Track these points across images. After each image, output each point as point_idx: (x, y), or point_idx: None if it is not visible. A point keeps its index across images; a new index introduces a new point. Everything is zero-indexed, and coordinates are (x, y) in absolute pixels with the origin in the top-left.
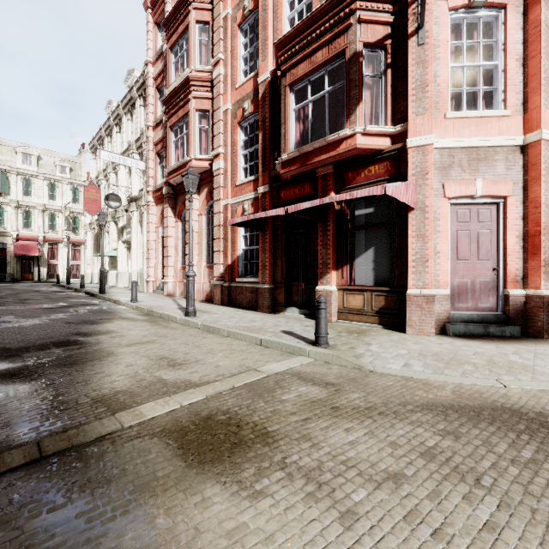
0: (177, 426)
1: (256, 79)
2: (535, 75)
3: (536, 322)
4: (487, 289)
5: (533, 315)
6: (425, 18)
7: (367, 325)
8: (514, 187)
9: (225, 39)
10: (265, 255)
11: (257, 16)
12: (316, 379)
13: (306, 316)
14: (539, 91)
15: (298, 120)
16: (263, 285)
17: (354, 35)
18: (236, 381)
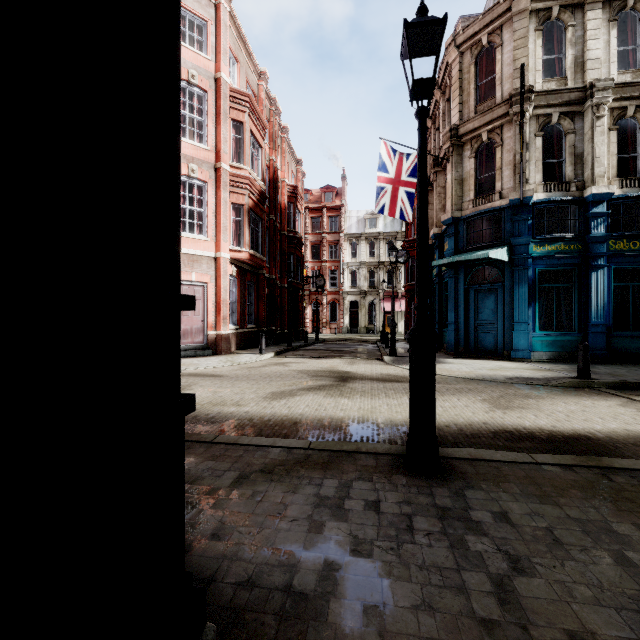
0: None
1: None
2: (220, 224)
3: (220, 347)
4: (199, 332)
5: (219, 344)
6: None
7: None
8: (211, 278)
9: None
10: None
11: None
12: None
13: None
14: (221, 233)
15: None
16: None
17: None
18: None
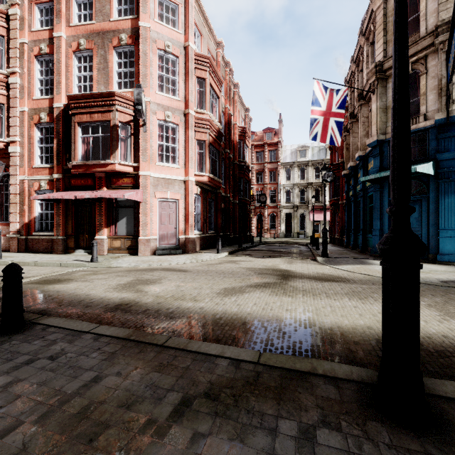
0: (34, 282)
1: (52, 101)
2: (188, 155)
3: (188, 247)
4: (173, 236)
5: (187, 245)
6: (147, 121)
7: (123, 255)
8: (182, 196)
9: (22, 58)
10: (59, 218)
11: (52, 58)
12: (90, 271)
13: (89, 254)
14: (188, 162)
15: (83, 143)
16: (58, 237)
17: (115, 116)
18: (52, 274)
